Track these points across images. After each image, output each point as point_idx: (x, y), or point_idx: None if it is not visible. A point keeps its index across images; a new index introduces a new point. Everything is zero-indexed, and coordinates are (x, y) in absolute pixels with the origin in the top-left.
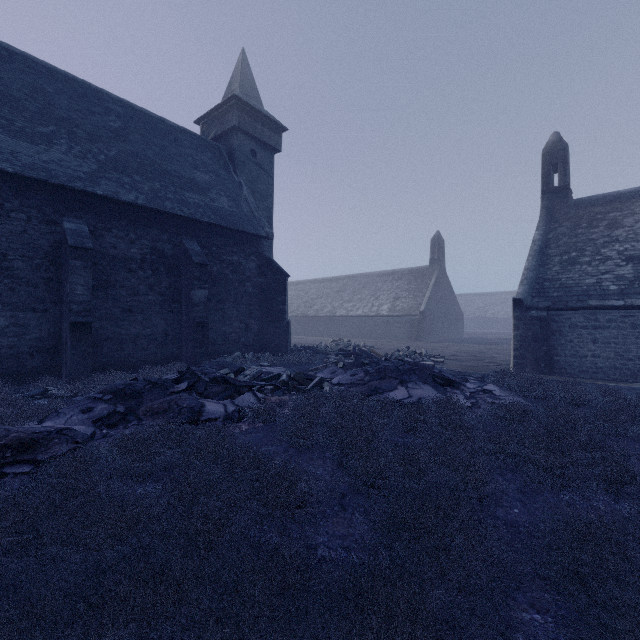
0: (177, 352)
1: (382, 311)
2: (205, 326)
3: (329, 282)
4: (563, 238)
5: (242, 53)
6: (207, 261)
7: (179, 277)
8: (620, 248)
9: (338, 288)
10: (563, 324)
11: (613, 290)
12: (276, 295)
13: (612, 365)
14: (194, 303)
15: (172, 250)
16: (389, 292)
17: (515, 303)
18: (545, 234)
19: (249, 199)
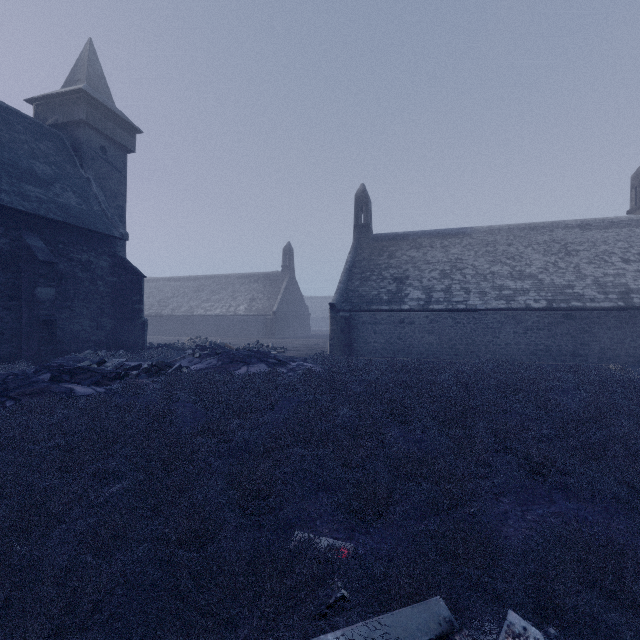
0: (15, 351)
1: (239, 311)
2: (53, 324)
3: (186, 281)
4: (364, 262)
5: (89, 43)
6: (55, 259)
7: (18, 273)
8: (392, 272)
9: (196, 288)
10: (359, 321)
11: (385, 299)
12: (132, 295)
13: (384, 347)
14: (39, 301)
15: (9, 245)
16: (246, 294)
17: (331, 306)
18: (354, 257)
19: (100, 197)
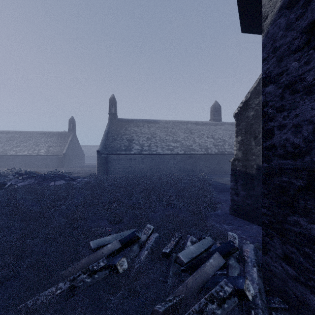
0: None
1: (41, 153)
2: None
3: (0, 134)
4: (114, 131)
5: None
6: None
7: None
8: (126, 137)
9: (8, 138)
10: (111, 159)
11: (123, 149)
12: None
13: (123, 170)
14: None
15: None
16: (45, 143)
17: (97, 152)
18: (109, 129)
19: None
